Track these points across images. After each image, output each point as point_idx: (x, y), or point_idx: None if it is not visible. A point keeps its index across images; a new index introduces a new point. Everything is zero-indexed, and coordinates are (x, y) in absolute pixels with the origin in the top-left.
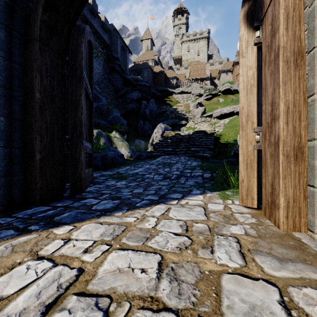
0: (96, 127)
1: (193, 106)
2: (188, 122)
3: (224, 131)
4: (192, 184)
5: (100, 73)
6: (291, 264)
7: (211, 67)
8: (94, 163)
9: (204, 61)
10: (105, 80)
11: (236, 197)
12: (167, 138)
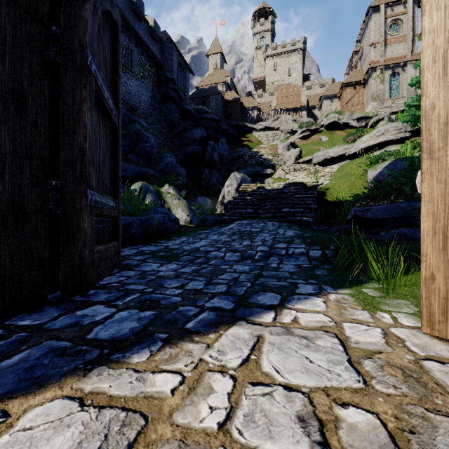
0: (141, 178)
1: (283, 147)
2: (276, 170)
3: (331, 182)
4: (292, 270)
5: (148, 101)
6: None
7: (308, 91)
8: (129, 233)
9: (298, 84)
10: (154, 112)
11: (392, 305)
12: (245, 194)
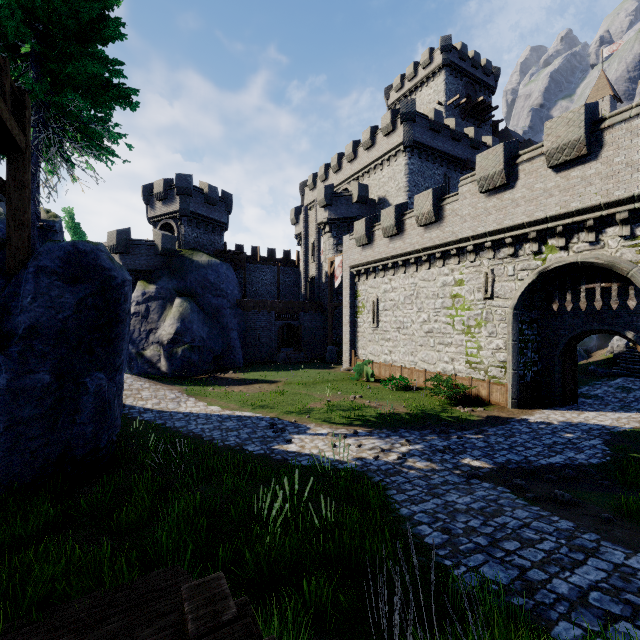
0: None
1: None
2: None
3: None
4: (637, 408)
5: None
6: (636, 422)
7: None
8: None
9: None
10: None
11: None
12: (634, 350)
